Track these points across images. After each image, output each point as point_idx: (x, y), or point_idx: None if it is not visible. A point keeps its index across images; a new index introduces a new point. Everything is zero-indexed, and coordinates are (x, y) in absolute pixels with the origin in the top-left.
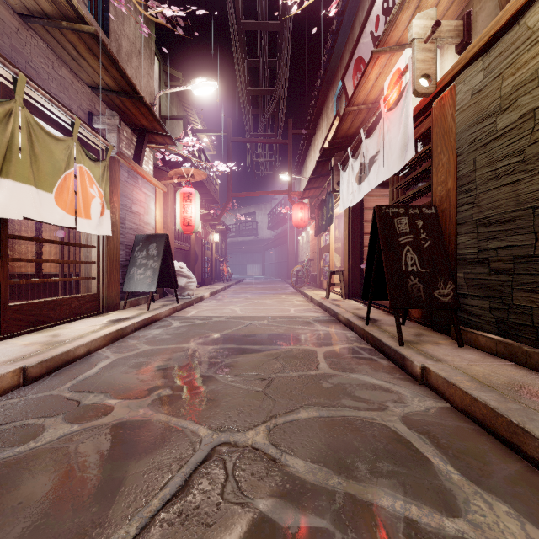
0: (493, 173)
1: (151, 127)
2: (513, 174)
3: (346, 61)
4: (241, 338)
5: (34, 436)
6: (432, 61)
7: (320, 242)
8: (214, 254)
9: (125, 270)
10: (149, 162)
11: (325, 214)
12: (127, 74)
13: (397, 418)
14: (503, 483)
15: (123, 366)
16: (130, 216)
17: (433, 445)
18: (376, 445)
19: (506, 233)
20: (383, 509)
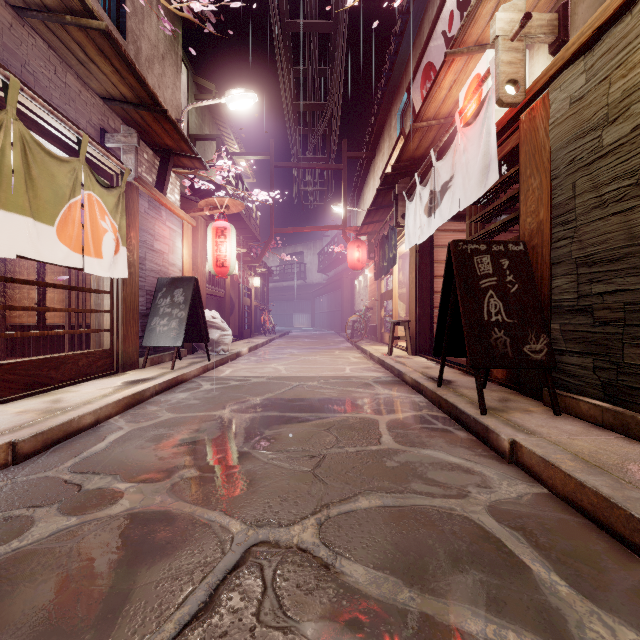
0: (598, 199)
1: (176, 148)
2: (624, 201)
3: (412, 69)
4: (285, 403)
5: (18, 533)
6: (520, 63)
7: (381, 288)
8: (254, 302)
9: (145, 321)
10: (175, 190)
11: (387, 253)
12: (147, 82)
13: (483, 508)
14: (626, 599)
15: (138, 440)
16: (152, 256)
17: (530, 546)
18: (458, 544)
19: (615, 274)
20: (471, 637)
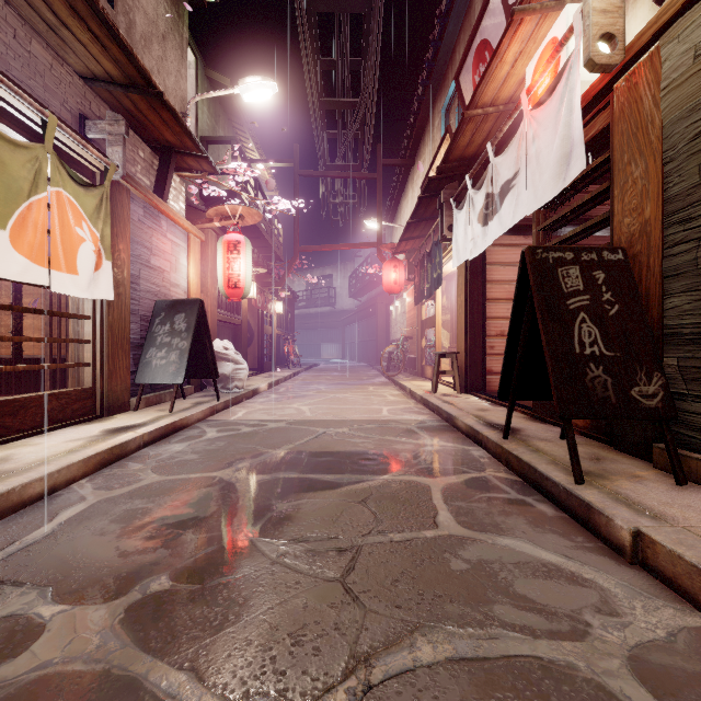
0: None
1: (179, 144)
2: None
3: (460, 56)
4: (307, 459)
5: None
6: (618, 11)
7: (421, 314)
8: (276, 330)
9: (138, 353)
10: (179, 197)
11: (430, 273)
12: (135, 54)
13: (621, 662)
14: None
15: (101, 519)
16: (148, 273)
17: None
18: None
19: None
20: None
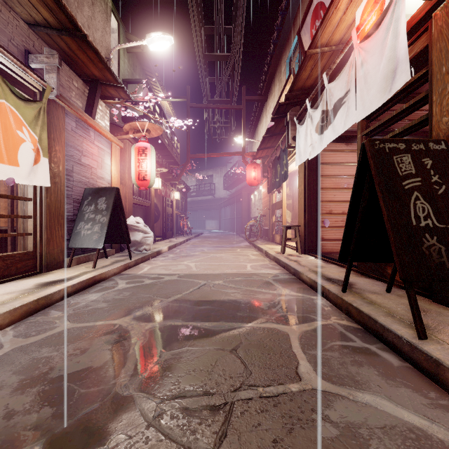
0: None
1: (103, 78)
2: None
3: (300, 20)
4: (190, 307)
5: None
6: None
7: (272, 199)
8: (175, 211)
9: (72, 225)
10: (105, 117)
11: (279, 171)
12: (64, 2)
13: None
14: None
15: (6, 370)
16: (79, 169)
17: None
18: None
19: None
20: None
